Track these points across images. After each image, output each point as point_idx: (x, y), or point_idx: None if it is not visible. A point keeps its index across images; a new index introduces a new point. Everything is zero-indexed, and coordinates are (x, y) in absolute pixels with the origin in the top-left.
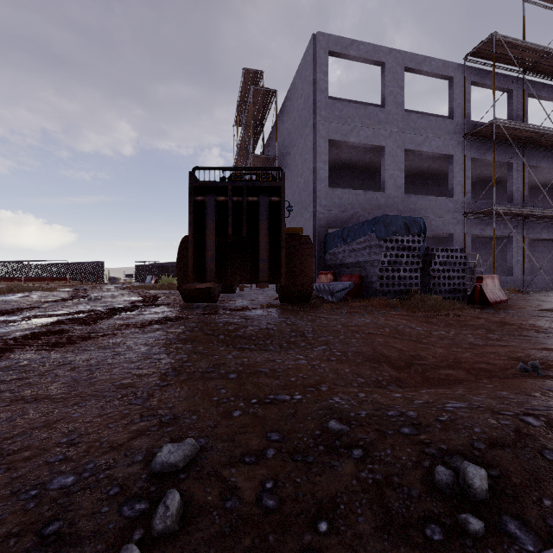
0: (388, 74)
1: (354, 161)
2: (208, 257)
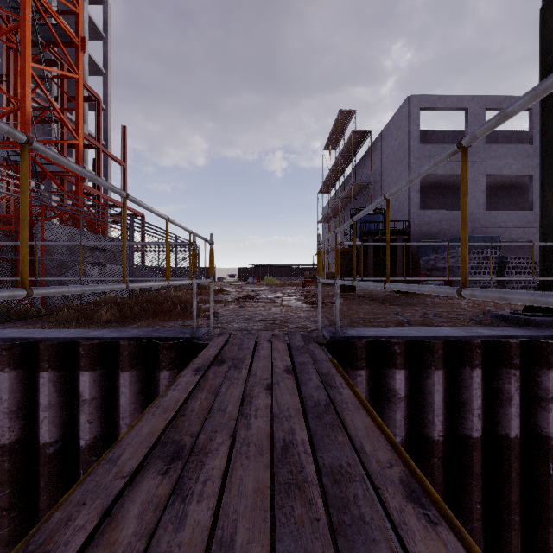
0: (471, 117)
1: (439, 182)
2: (370, 267)
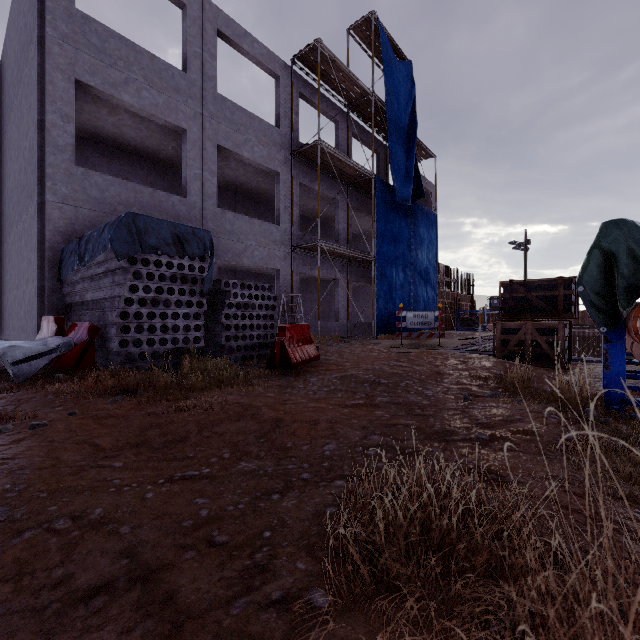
0: (192, 26)
1: (151, 147)
2: None
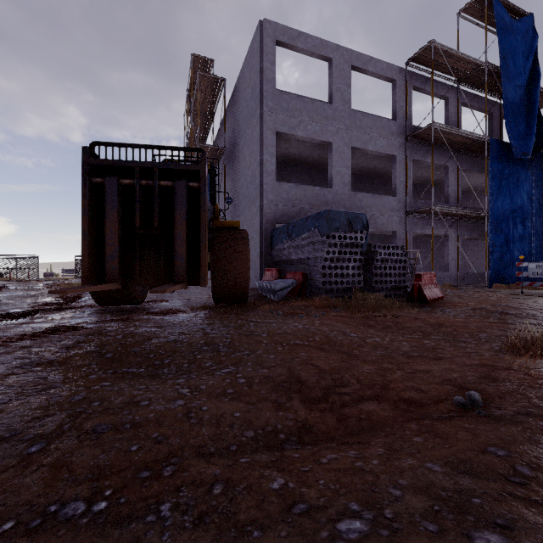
0: (335, 71)
1: (304, 156)
2: (109, 252)
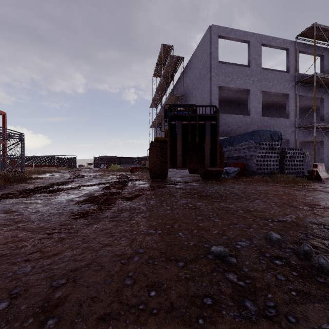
0: (252, 48)
1: (229, 97)
2: (178, 154)
